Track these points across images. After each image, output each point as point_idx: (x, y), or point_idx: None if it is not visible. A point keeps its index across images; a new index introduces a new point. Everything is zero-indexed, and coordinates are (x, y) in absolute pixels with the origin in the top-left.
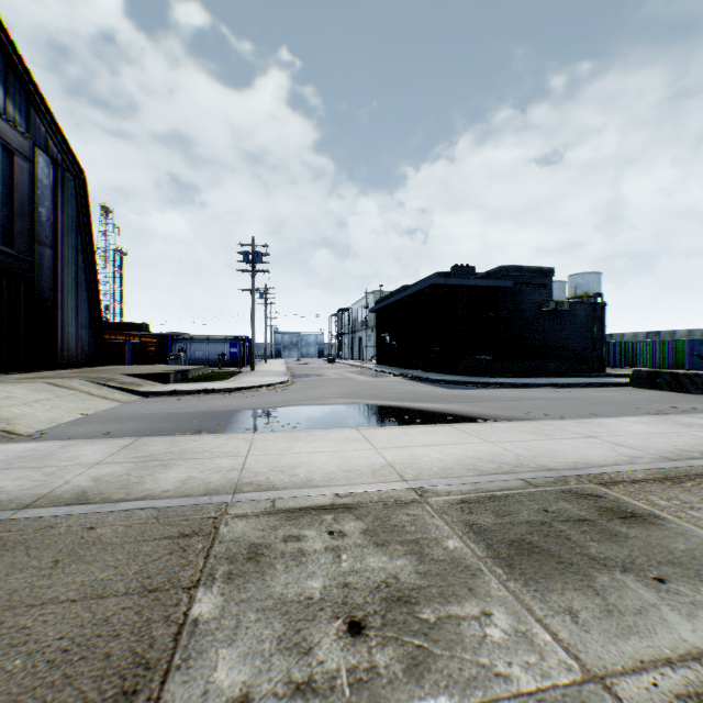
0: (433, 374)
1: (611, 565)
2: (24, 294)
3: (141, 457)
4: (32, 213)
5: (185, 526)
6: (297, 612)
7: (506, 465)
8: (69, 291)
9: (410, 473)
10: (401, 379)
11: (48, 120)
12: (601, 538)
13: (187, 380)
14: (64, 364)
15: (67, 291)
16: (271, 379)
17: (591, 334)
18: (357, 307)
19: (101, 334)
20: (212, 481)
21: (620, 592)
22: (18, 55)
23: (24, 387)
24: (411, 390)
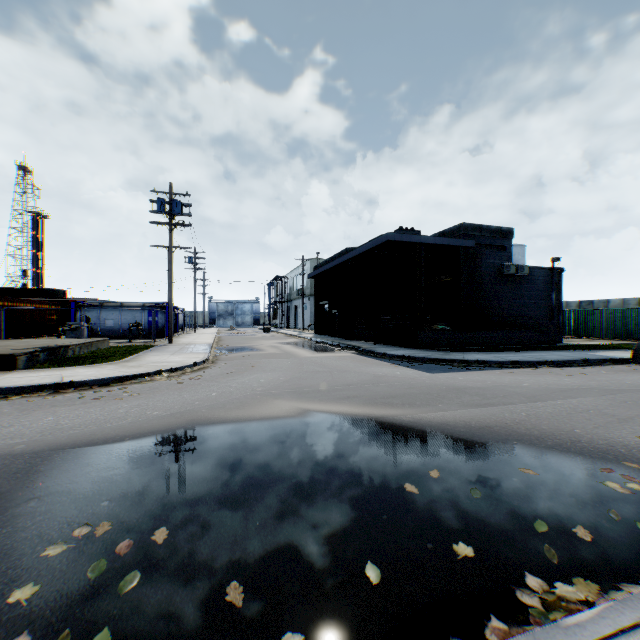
0: (385, 346)
1: None
2: None
3: None
4: None
5: None
6: None
7: None
8: None
9: None
10: (351, 354)
11: None
12: None
13: (54, 362)
14: None
15: None
16: (184, 358)
17: (549, 302)
18: (293, 275)
19: None
20: None
21: None
22: None
23: None
24: (377, 375)
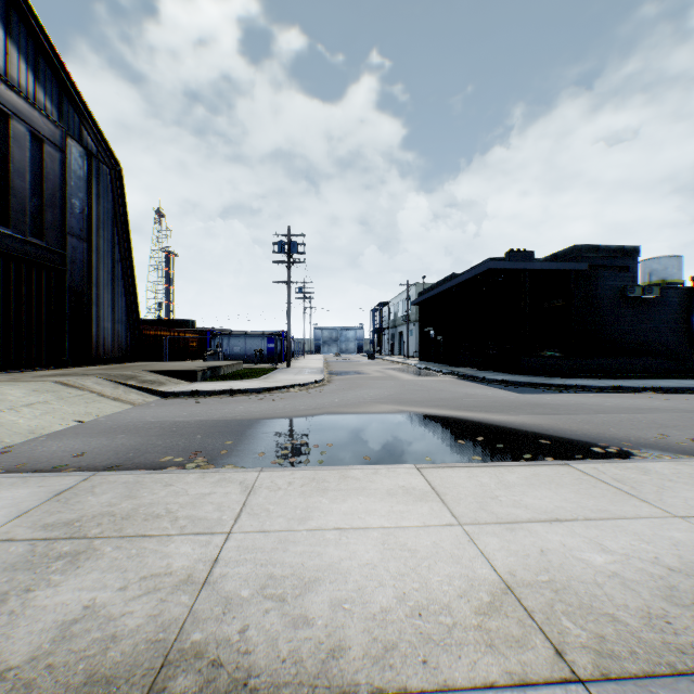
0: (488, 372)
1: None
2: (55, 288)
3: (57, 525)
4: (63, 204)
5: None
6: None
7: None
8: (105, 285)
9: (575, 638)
10: (452, 378)
11: (82, 109)
12: None
13: (216, 378)
14: (98, 359)
15: (102, 285)
16: (306, 377)
17: (688, 326)
18: (398, 300)
19: (138, 329)
20: (122, 632)
21: None
22: (47, 40)
23: (24, 387)
24: (469, 393)
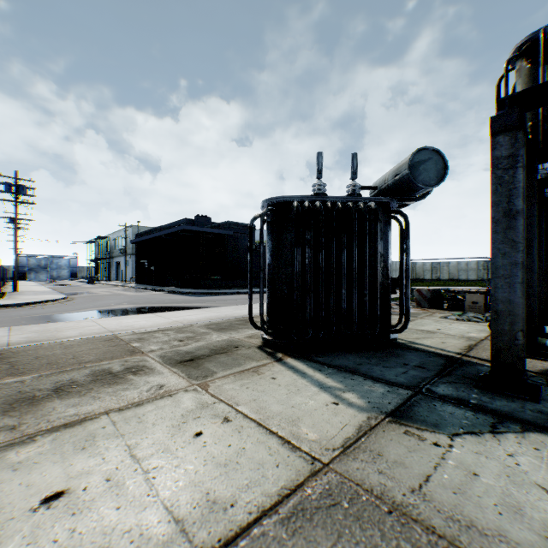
0: (184, 289)
1: (243, 328)
2: None
3: (34, 331)
4: None
5: (105, 339)
6: (164, 342)
7: (221, 317)
8: None
9: (185, 322)
10: (162, 293)
11: None
12: (243, 325)
13: None
14: None
15: None
16: (52, 296)
17: None
18: (115, 236)
19: None
20: (96, 332)
21: (242, 331)
22: None
23: None
24: (171, 298)
